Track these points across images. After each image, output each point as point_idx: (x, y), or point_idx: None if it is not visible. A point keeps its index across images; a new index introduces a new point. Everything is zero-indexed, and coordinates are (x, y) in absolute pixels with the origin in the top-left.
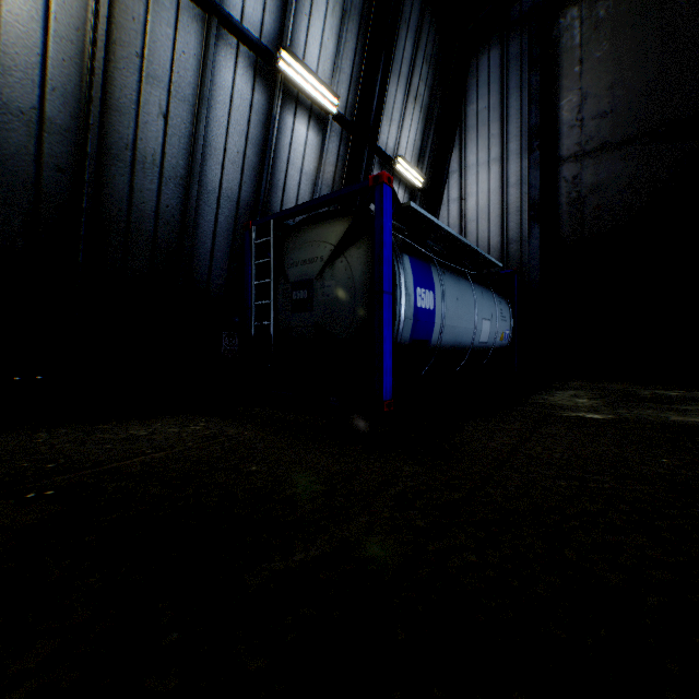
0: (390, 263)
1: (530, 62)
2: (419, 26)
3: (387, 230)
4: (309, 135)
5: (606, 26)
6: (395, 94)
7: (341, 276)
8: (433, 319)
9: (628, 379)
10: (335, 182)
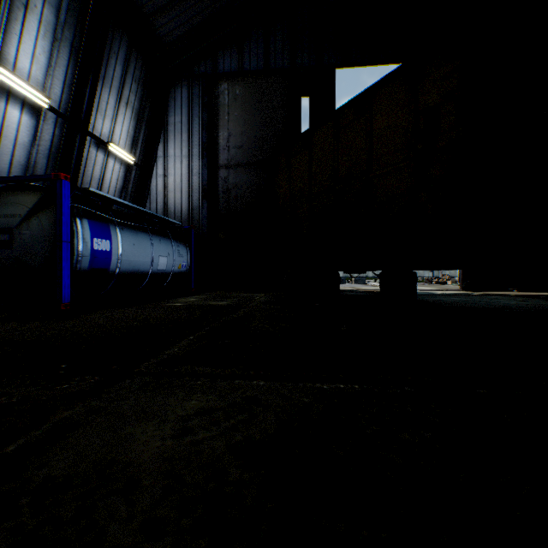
0: (69, 225)
1: (202, 105)
2: (128, 58)
3: (65, 206)
4: (24, 118)
5: (240, 100)
6: (109, 99)
7: (35, 229)
8: (110, 256)
9: (249, 289)
10: (53, 153)
